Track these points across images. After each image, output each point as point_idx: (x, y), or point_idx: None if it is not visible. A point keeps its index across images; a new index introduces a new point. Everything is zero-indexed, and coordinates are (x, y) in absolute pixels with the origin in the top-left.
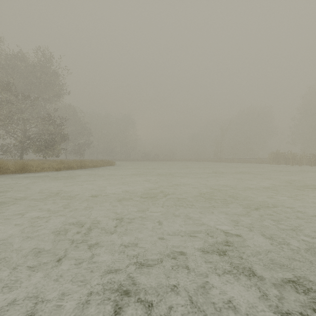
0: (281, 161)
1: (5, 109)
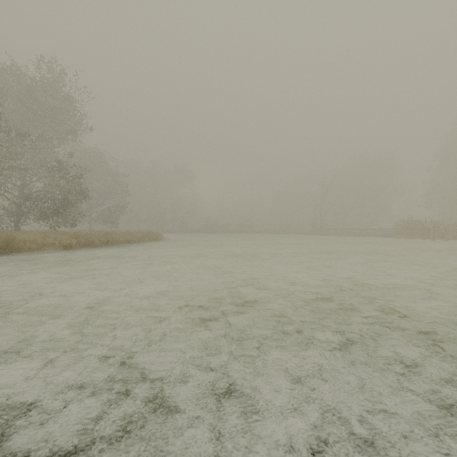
0: (415, 233)
1: None
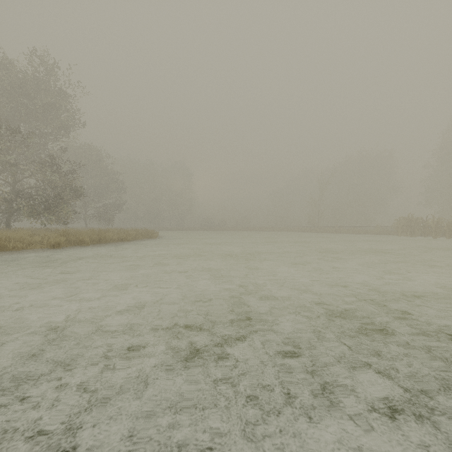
0: (416, 230)
1: None
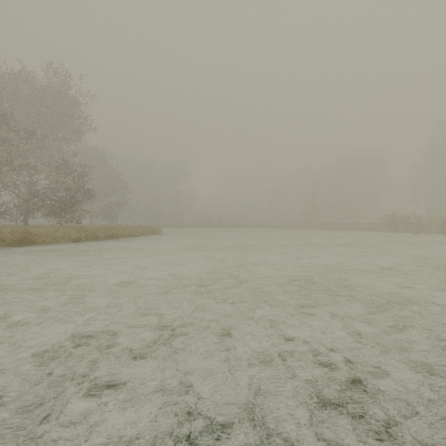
0: (400, 227)
1: (0, 153)
